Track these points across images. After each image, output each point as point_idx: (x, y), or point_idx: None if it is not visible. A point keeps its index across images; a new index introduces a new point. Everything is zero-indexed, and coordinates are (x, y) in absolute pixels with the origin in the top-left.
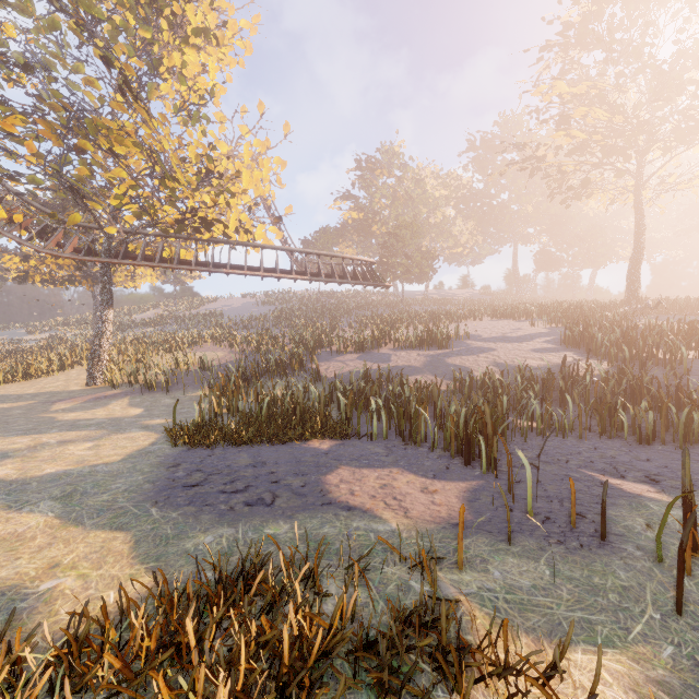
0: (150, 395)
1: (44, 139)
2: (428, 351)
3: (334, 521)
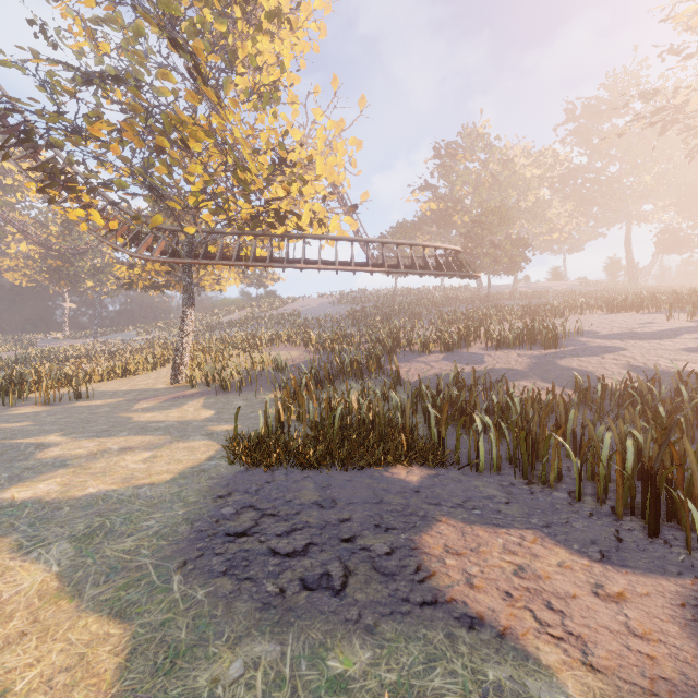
0: (224, 396)
1: (128, 142)
2: (531, 350)
3: (449, 655)
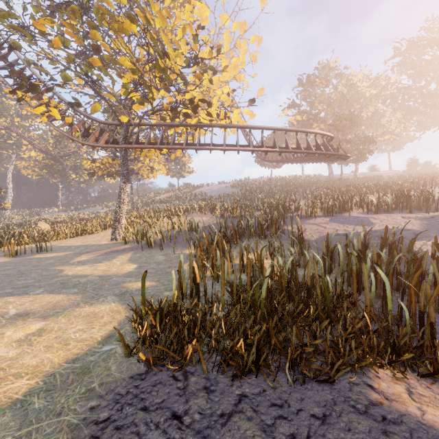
0: (148, 251)
1: (70, 41)
2: (412, 213)
3: None
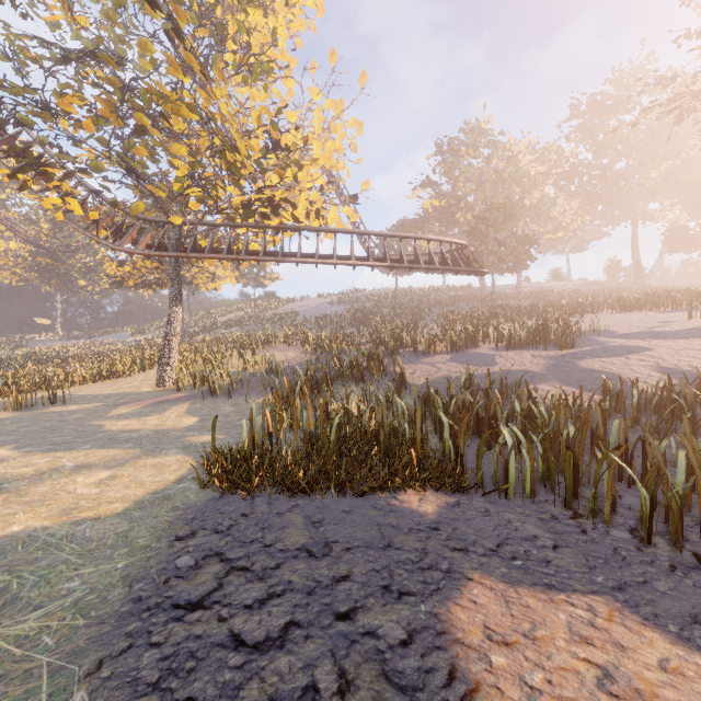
0: (211, 401)
1: (104, 120)
2: (546, 350)
3: None
